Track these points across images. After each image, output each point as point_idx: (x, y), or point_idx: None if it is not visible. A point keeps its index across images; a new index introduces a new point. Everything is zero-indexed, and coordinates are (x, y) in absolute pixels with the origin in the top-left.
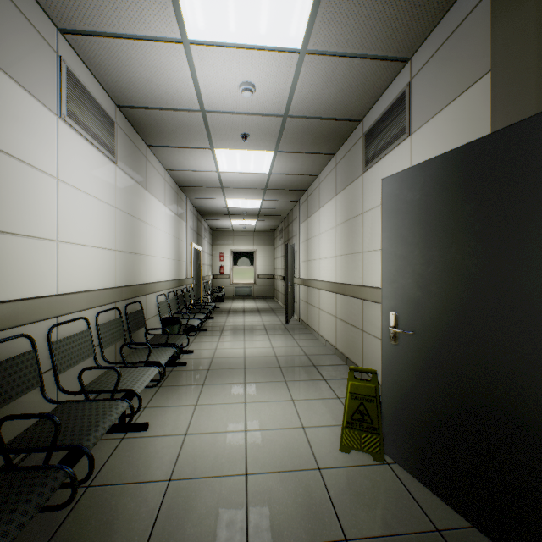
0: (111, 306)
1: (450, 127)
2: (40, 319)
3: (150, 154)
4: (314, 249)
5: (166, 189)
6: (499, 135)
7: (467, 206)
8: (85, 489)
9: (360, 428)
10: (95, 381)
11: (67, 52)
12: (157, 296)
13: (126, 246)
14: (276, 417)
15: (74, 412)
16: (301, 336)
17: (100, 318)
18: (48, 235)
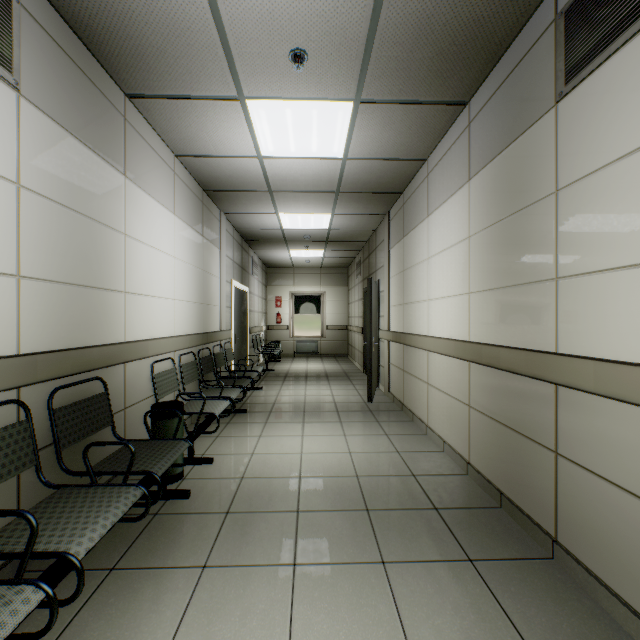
0: None
1: None
2: None
3: (135, 116)
4: (417, 284)
5: (177, 188)
6: None
7: None
8: None
9: None
10: None
11: None
12: (153, 364)
13: (60, 269)
14: None
15: None
16: (397, 427)
17: None
18: None
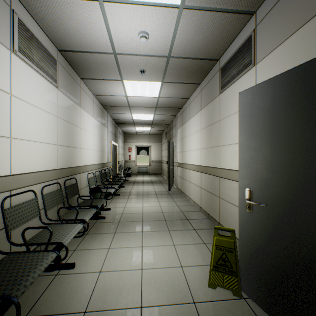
0: (54, 181)
1: (289, 55)
2: None
3: (82, 84)
4: (186, 144)
5: (94, 107)
6: None
7: (314, 107)
8: None
9: (223, 271)
10: (37, 235)
11: (19, 7)
12: (88, 174)
13: (65, 142)
14: (163, 258)
15: (15, 263)
16: (178, 199)
17: (45, 189)
18: (3, 134)
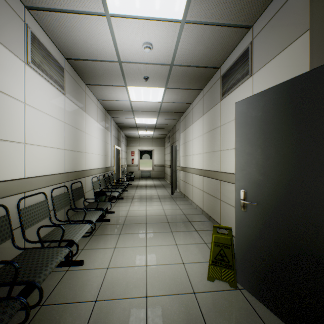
0: (61, 184)
1: (280, 68)
2: (12, 194)
3: (87, 90)
4: (189, 148)
5: (98, 111)
6: (319, 69)
7: (296, 119)
8: (39, 307)
9: (221, 265)
10: (49, 234)
11: (31, 21)
12: (92, 178)
13: (72, 146)
14: (166, 256)
15: (33, 256)
16: (181, 202)
17: (54, 192)
18: (18, 140)
